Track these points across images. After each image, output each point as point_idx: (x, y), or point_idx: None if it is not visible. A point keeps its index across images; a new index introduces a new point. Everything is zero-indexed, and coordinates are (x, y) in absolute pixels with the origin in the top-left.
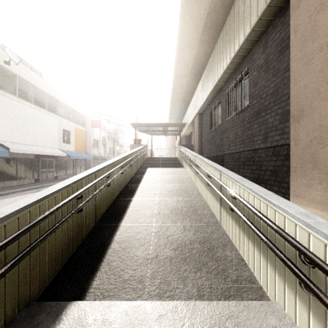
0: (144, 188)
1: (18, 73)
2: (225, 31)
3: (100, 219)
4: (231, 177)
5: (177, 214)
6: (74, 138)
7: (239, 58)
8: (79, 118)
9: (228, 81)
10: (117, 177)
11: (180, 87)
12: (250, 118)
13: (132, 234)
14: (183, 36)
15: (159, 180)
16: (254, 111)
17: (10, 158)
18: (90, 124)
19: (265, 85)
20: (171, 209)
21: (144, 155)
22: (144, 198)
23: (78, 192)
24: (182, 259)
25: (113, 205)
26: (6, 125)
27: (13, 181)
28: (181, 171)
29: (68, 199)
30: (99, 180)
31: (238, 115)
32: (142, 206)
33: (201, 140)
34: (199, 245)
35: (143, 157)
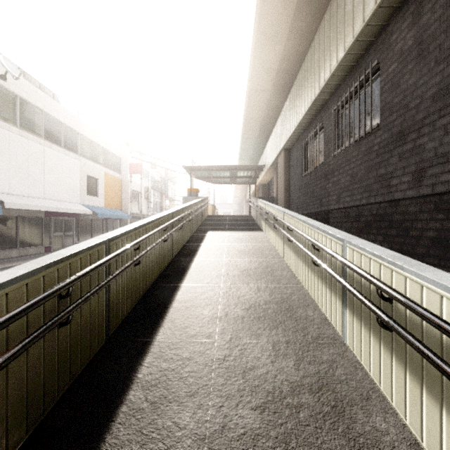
0: (201, 265)
1: (19, 92)
2: (335, 5)
3: (119, 326)
4: (375, 253)
5: (259, 317)
6: (104, 189)
7: (360, 47)
8: (111, 159)
9: (337, 91)
10: (155, 248)
11: (256, 110)
12: (384, 147)
13: (174, 365)
14: (264, 20)
15: (225, 251)
16: (392, 133)
17: (7, 217)
18: (127, 168)
19: (417, 84)
20: (247, 307)
21: (203, 211)
22: (201, 284)
23: (56, 286)
24: (278, 438)
25: (147, 296)
26: (0, 168)
27: (11, 251)
28: (259, 237)
29: (21, 306)
30: (114, 256)
31: (357, 143)
32: (197, 299)
33: (289, 189)
34: (311, 396)
35: (201, 214)
